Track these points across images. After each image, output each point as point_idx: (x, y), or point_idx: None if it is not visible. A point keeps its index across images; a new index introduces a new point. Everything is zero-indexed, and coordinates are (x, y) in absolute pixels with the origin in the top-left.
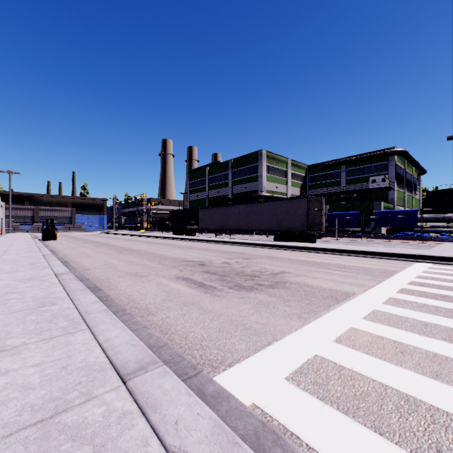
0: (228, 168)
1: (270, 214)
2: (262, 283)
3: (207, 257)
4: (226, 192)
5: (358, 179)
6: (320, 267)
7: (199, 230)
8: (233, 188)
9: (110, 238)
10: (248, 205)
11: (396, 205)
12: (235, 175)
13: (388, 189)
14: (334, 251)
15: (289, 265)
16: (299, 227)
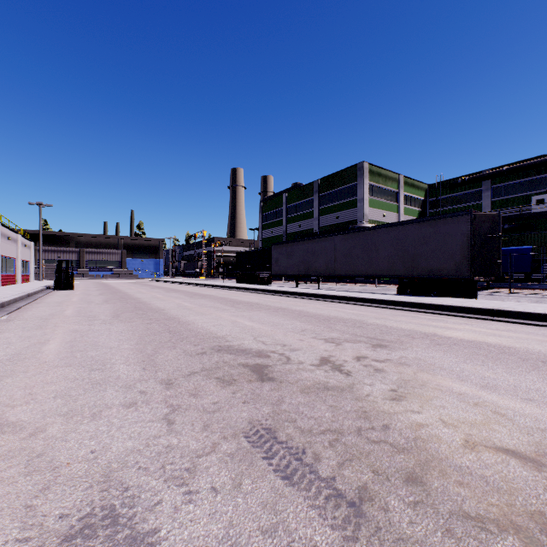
0: (313, 192)
1: (389, 249)
2: None
3: (277, 336)
4: (310, 225)
5: (512, 200)
6: None
7: (274, 277)
8: (320, 219)
9: (149, 288)
10: (350, 235)
11: None
12: (323, 201)
13: None
14: None
15: None
16: (451, 270)
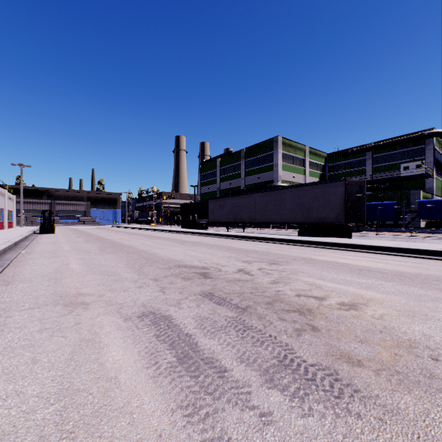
0: (240, 158)
1: (293, 203)
2: (351, 349)
3: (213, 260)
4: (238, 183)
5: (387, 166)
6: (424, 287)
7: (211, 224)
8: (246, 179)
9: (113, 232)
10: (266, 193)
11: (434, 195)
12: (248, 165)
13: (424, 176)
14: (401, 251)
15: (355, 278)
16: (333, 218)
